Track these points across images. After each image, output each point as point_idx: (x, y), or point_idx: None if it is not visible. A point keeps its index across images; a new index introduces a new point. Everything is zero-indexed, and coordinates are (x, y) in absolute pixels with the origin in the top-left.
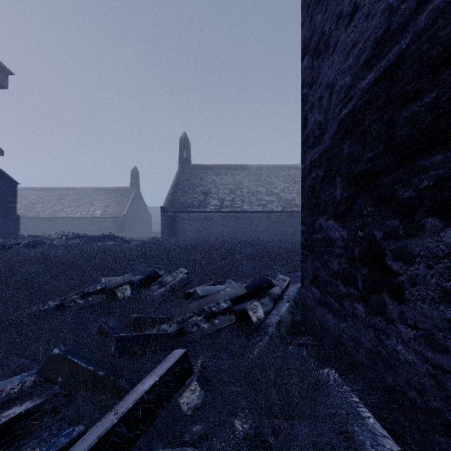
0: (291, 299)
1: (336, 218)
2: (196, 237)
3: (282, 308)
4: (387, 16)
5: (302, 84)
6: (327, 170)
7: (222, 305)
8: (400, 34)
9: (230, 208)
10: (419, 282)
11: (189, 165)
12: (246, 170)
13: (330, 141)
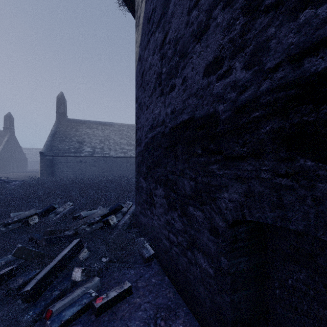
0: (131, 212)
1: (144, 179)
2: (72, 176)
3: (126, 217)
4: (153, 120)
5: (136, 114)
6: (142, 159)
7: (96, 219)
8: (154, 129)
9: (100, 154)
10: (157, 203)
11: (65, 119)
12: (112, 127)
13: (143, 148)
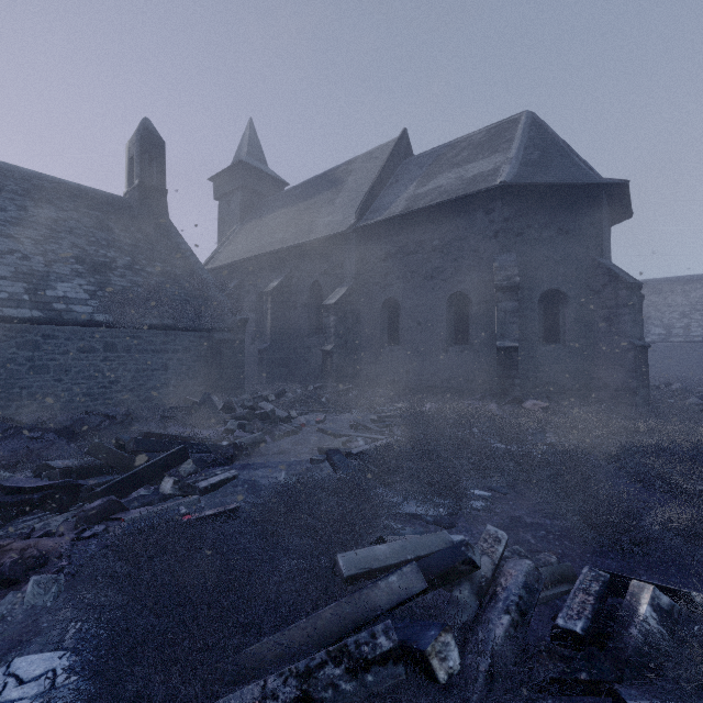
0: None
1: None
2: None
3: None
4: None
5: None
6: None
7: None
8: None
9: (682, 338)
10: None
11: None
12: None
13: None
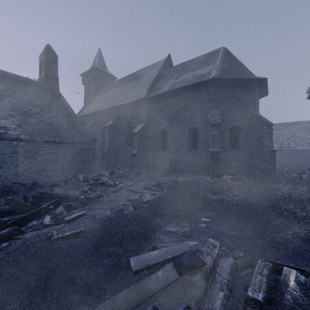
0: None
1: None
2: None
3: None
4: None
5: None
6: None
7: (301, 169)
8: None
9: (287, 148)
10: None
11: None
12: (297, 125)
13: None
